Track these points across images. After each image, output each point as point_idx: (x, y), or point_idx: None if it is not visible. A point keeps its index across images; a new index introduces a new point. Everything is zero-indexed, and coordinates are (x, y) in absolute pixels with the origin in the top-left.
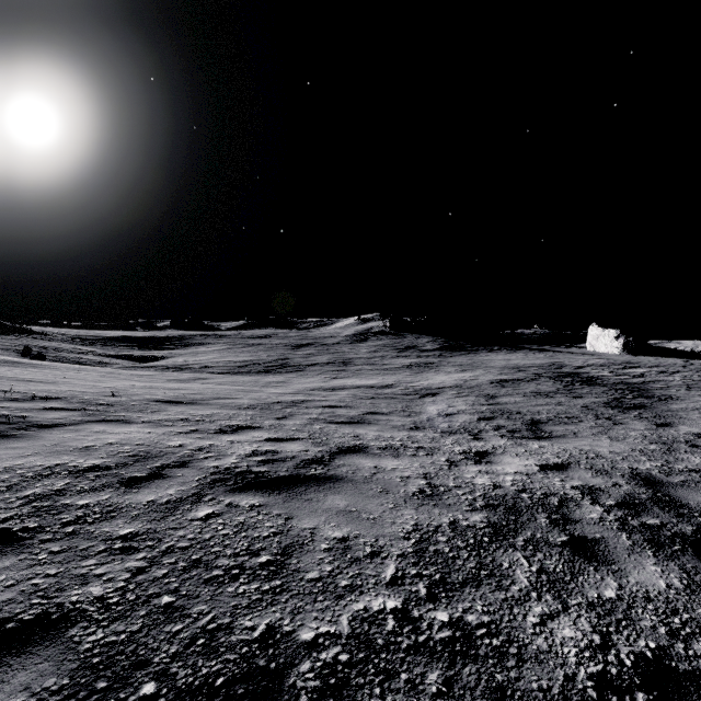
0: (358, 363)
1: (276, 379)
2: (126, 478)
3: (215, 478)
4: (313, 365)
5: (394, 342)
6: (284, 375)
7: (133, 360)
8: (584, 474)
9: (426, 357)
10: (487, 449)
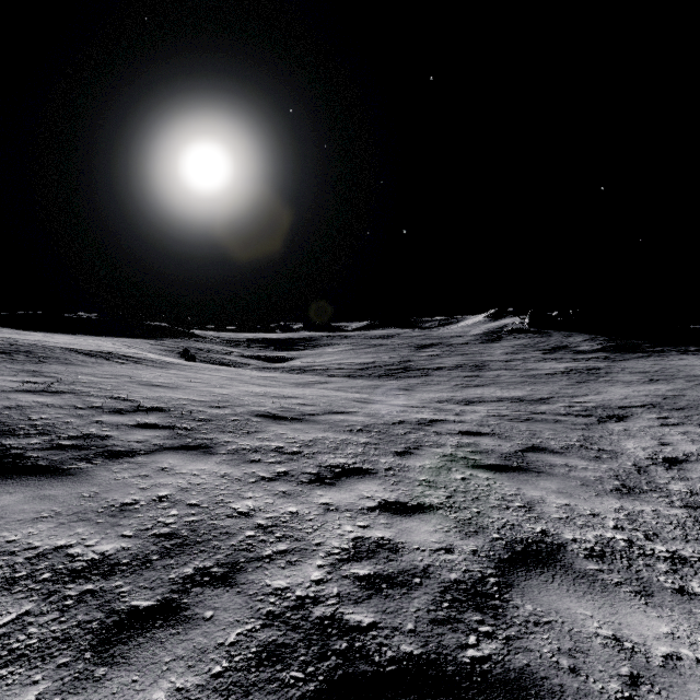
0: (494, 367)
1: (398, 385)
2: (117, 611)
3: (266, 640)
4: (440, 369)
5: (537, 341)
6: (406, 380)
7: (266, 361)
8: None
9: (586, 361)
10: None
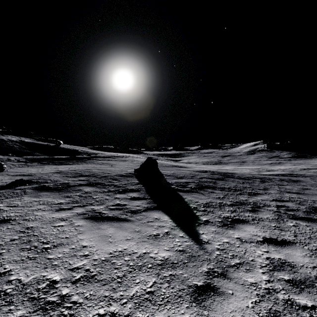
0: (248, 162)
1: (220, 166)
2: (211, 171)
3: (221, 172)
4: (231, 162)
5: (268, 154)
6: (221, 165)
7: (173, 161)
8: (286, 178)
9: (280, 160)
10: (271, 176)
